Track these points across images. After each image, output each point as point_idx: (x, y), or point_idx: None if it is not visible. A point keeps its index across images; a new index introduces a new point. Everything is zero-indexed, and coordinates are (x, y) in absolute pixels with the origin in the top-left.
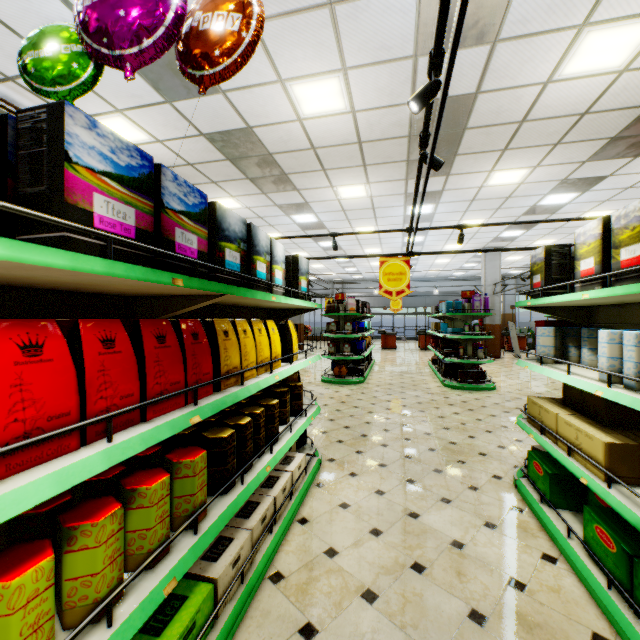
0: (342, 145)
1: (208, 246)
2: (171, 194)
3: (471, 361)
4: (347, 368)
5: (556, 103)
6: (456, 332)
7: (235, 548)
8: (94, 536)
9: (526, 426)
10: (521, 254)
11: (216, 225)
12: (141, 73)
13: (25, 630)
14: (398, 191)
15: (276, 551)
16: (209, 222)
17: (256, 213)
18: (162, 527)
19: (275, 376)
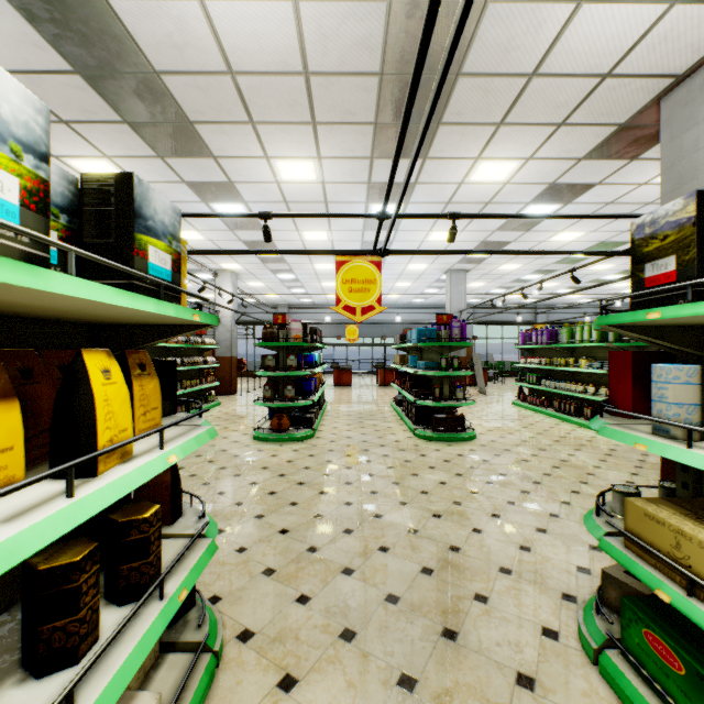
0: (278, 74)
1: None
2: None
3: (450, 404)
4: (291, 417)
5: (581, 47)
6: (431, 367)
7: None
8: None
9: (635, 563)
10: (484, 280)
11: None
12: None
13: None
14: (359, 177)
15: None
16: None
17: None
18: None
19: None
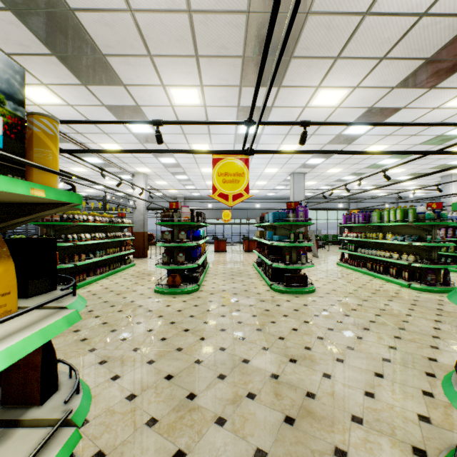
0: (168, 12)
1: None
2: None
3: (297, 267)
4: (182, 276)
5: None
6: (283, 240)
7: None
8: None
9: None
10: (316, 180)
11: None
12: None
13: None
14: (231, 102)
15: None
16: None
17: (83, 115)
18: None
19: None
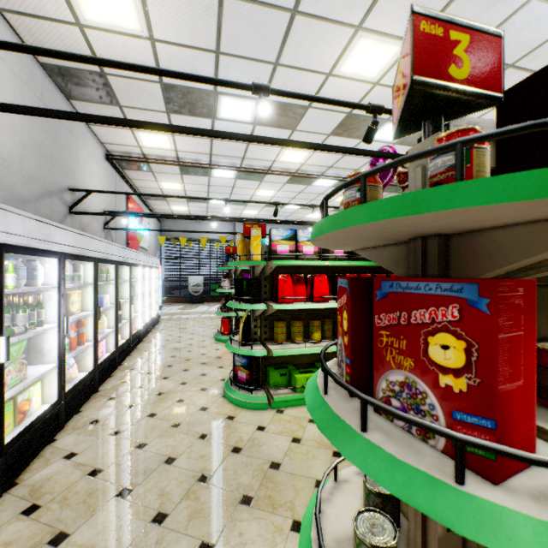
0: None
1: None
2: None
3: None
4: None
5: None
6: None
7: None
8: None
9: None
10: None
11: None
12: (406, 145)
13: None
14: None
15: None
16: None
17: None
18: None
19: None
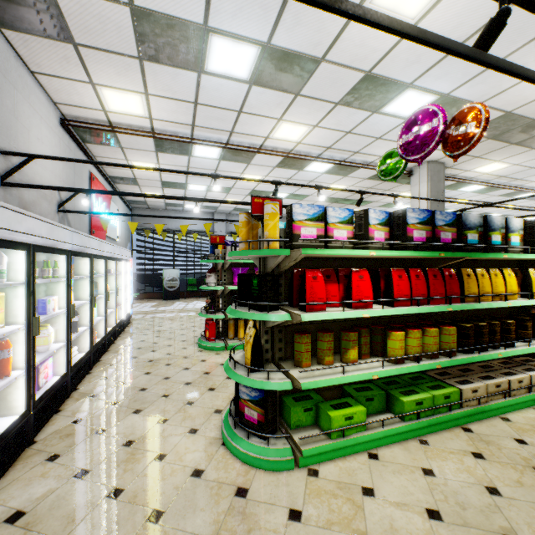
0: None
1: (457, 234)
2: (438, 220)
3: None
4: None
5: None
6: None
7: (474, 385)
8: (413, 335)
9: None
10: None
11: (461, 224)
12: None
13: (399, 347)
14: None
15: (508, 411)
16: (457, 223)
17: (526, 166)
18: (435, 347)
19: (507, 303)
